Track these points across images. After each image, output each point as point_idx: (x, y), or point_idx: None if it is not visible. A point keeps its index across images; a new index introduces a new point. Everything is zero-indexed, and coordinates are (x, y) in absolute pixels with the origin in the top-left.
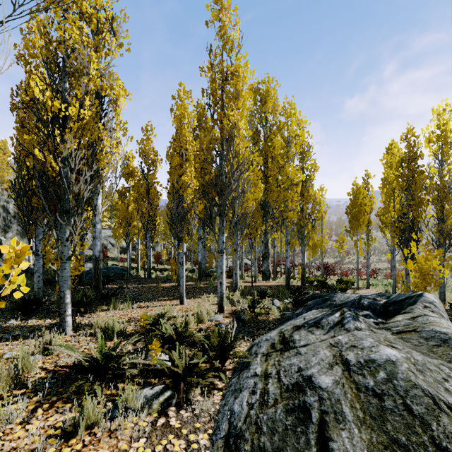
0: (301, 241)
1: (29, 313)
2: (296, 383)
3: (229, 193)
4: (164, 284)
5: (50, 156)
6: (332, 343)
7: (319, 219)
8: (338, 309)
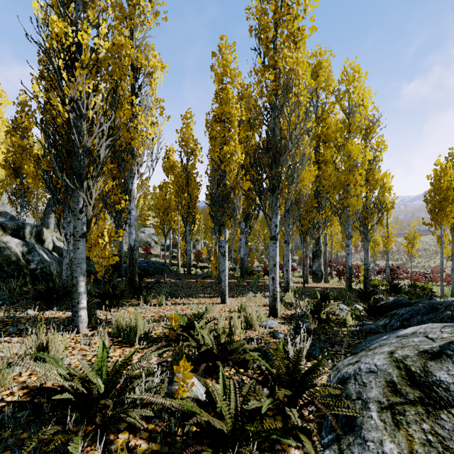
0: (364, 236)
1: (51, 303)
2: None
3: (285, 159)
4: (203, 280)
5: (56, 99)
6: None
7: (388, 209)
8: None
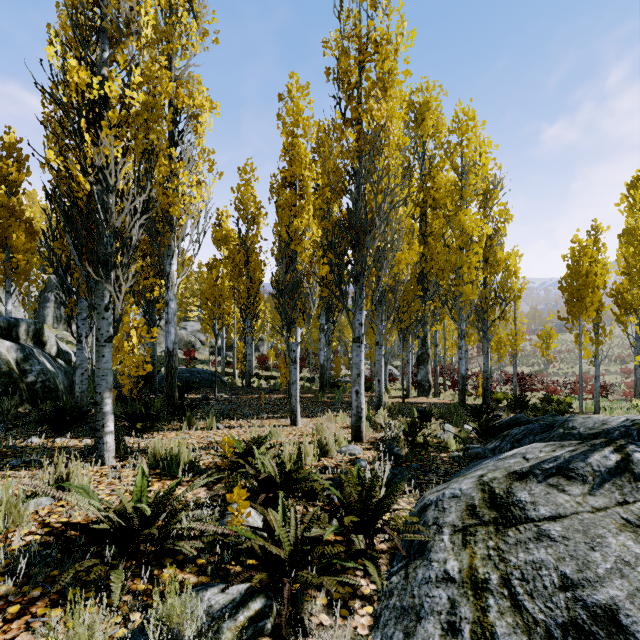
0: (483, 335)
1: (62, 429)
2: (574, 625)
3: (371, 240)
4: (269, 395)
5: (76, 166)
6: (630, 519)
7: (514, 299)
8: (607, 443)
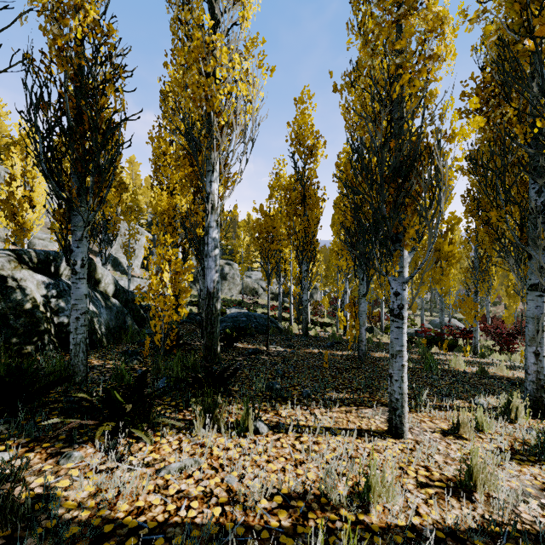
0: None
1: (3, 412)
2: None
3: None
4: (330, 351)
5: None
6: None
7: None
8: None
